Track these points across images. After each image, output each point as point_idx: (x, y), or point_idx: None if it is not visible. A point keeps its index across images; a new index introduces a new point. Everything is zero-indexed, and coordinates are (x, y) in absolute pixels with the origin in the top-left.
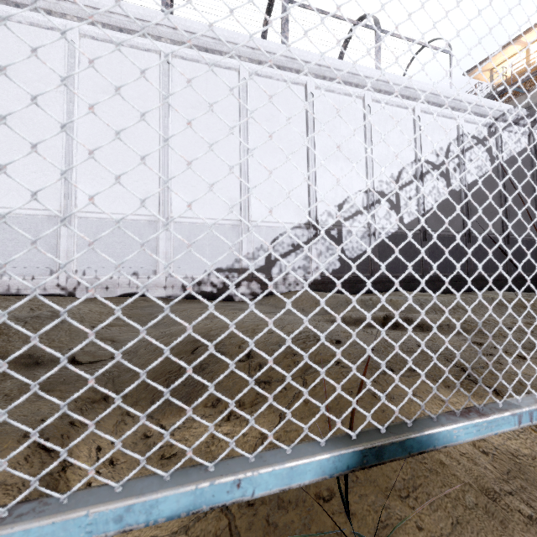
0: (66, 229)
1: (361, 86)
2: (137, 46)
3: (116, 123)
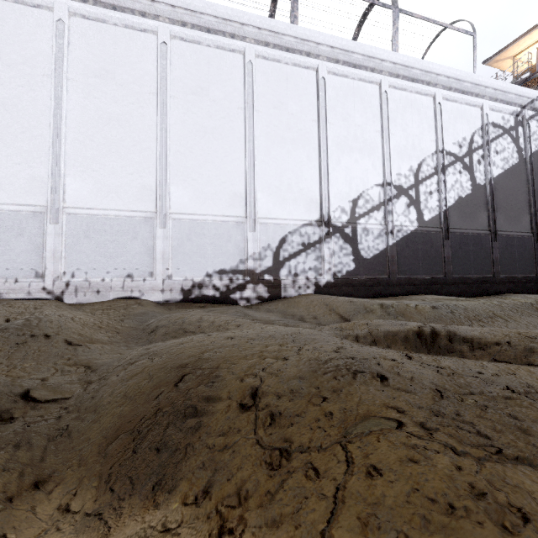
0: (53, 226)
1: (377, 70)
2: (132, 26)
3: (109, 110)
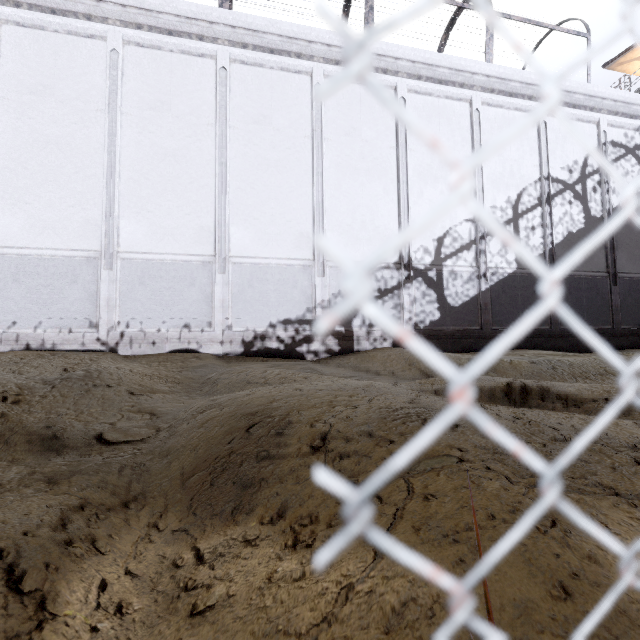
0: (107, 273)
1: (467, 85)
2: (189, 51)
3: (164, 145)
